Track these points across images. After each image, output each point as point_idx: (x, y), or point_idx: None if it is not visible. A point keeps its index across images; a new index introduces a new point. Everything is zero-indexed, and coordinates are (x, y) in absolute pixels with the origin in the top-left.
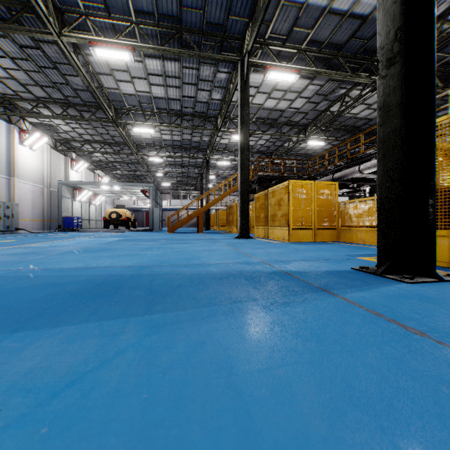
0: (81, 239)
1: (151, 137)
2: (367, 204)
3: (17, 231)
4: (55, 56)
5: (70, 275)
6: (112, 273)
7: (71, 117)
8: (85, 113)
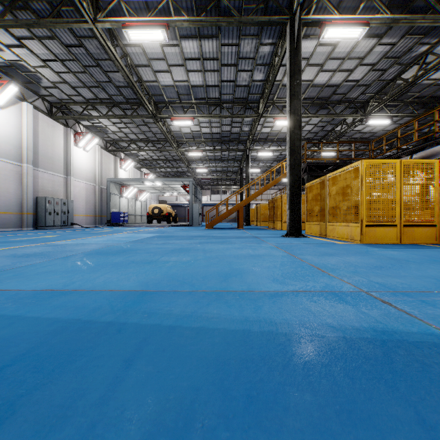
0: (117, 235)
1: (190, 131)
2: None
3: (71, 226)
4: (96, 52)
5: None
6: (74, 316)
7: (115, 116)
8: (128, 111)
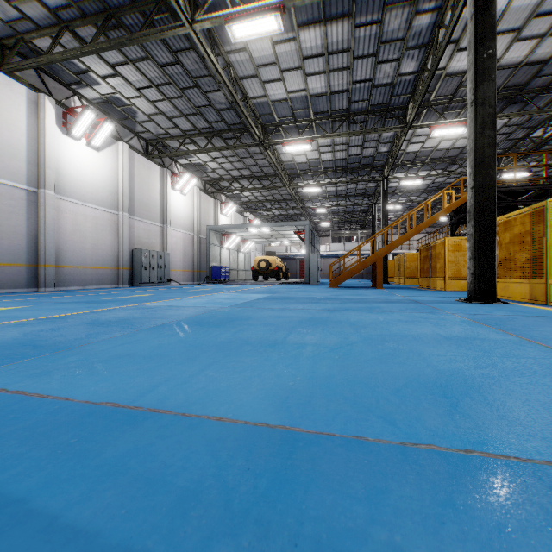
0: (218, 295)
1: (306, 160)
2: None
3: (168, 283)
4: (194, 69)
5: None
6: (133, 534)
7: (215, 148)
8: (231, 141)
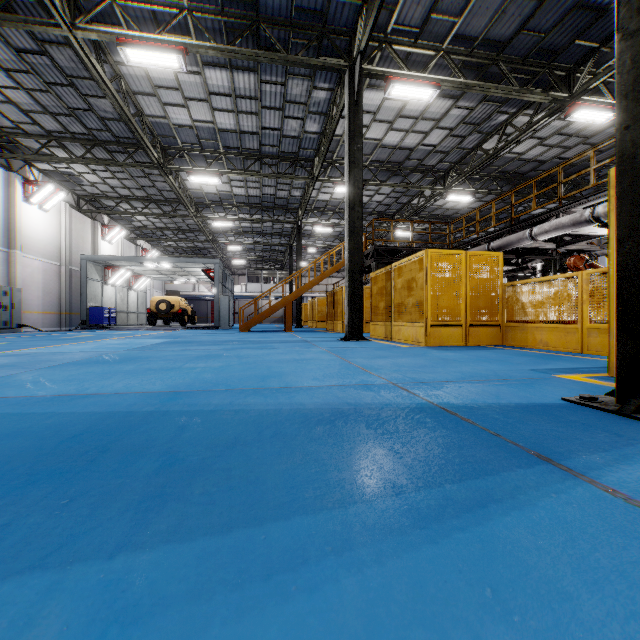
0: (107, 341)
1: (217, 191)
2: (552, 287)
3: (19, 329)
4: (69, 66)
5: (31, 415)
6: (113, 410)
7: (98, 161)
8: (119, 155)
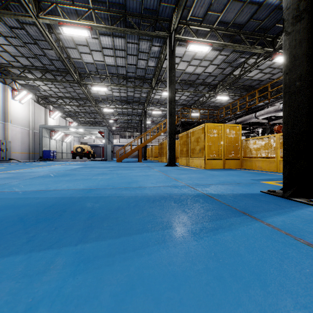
0: (53, 166)
1: (105, 94)
2: (263, 141)
3: (10, 161)
4: (35, 35)
5: (29, 198)
6: (64, 196)
7: (48, 80)
8: (58, 77)
